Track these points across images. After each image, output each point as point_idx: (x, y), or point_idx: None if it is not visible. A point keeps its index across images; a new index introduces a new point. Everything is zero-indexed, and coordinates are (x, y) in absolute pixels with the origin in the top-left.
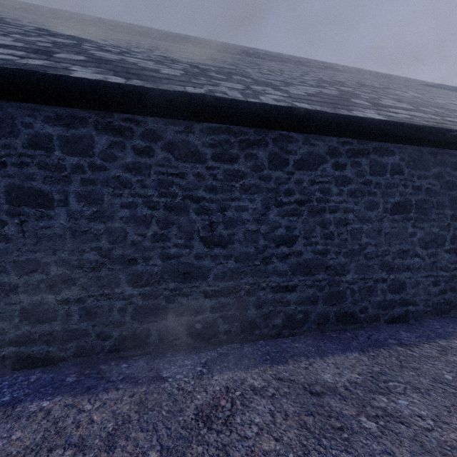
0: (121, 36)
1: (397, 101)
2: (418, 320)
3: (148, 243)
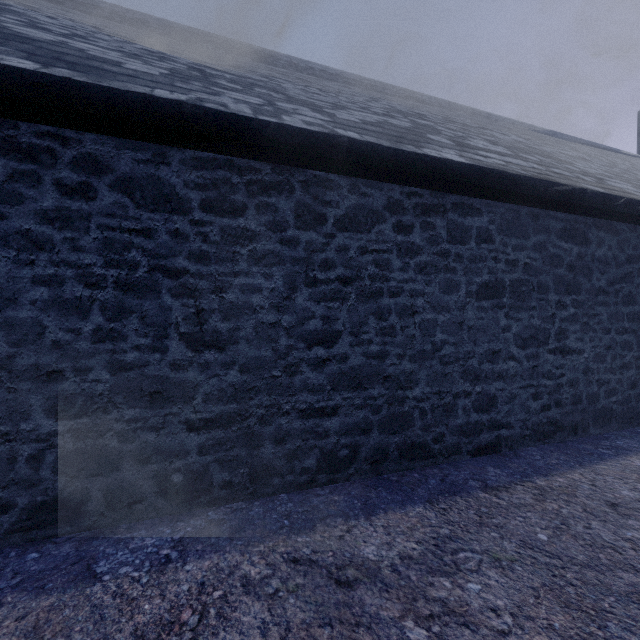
0: (93, 19)
1: (491, 143)
2: (513, 448)
3: (84, 345)
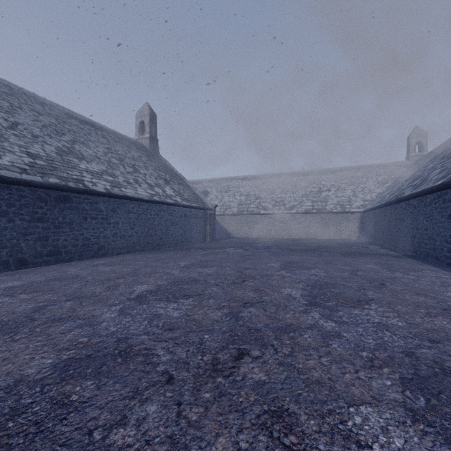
0: None
1: None
2: None
3: (411, 229)
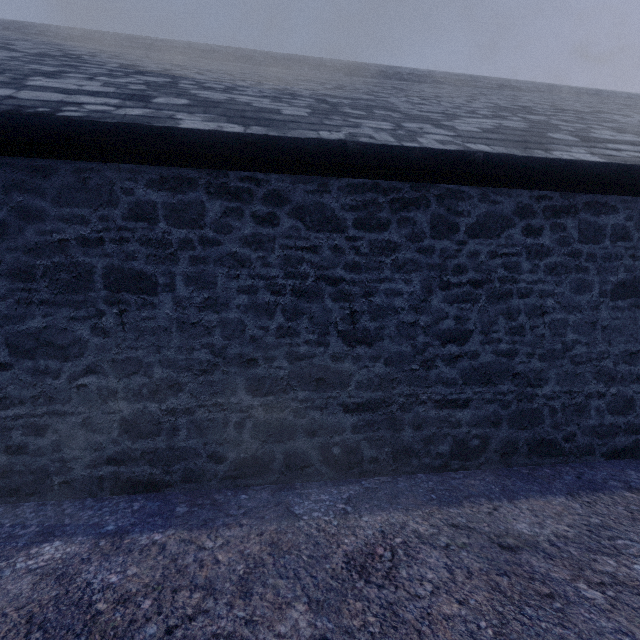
0: (217, 64)
1: (617, 132)
2: None
3: (271, 339)
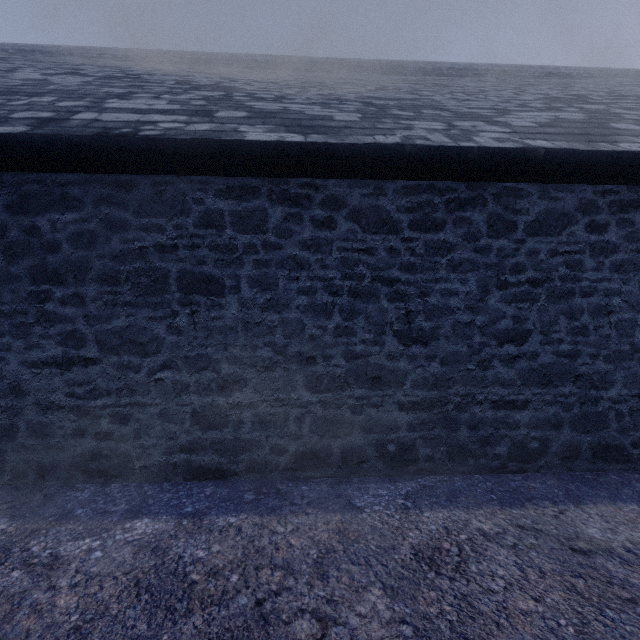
0: (260, 73)
1: None
2: None
3: (329, 338)
